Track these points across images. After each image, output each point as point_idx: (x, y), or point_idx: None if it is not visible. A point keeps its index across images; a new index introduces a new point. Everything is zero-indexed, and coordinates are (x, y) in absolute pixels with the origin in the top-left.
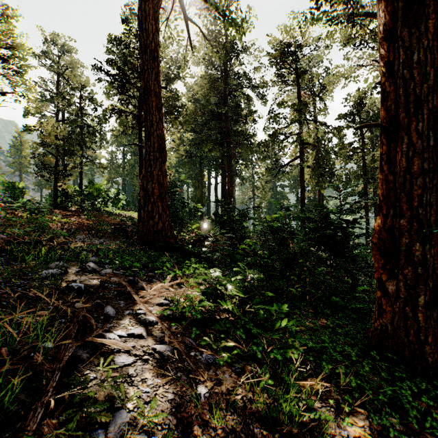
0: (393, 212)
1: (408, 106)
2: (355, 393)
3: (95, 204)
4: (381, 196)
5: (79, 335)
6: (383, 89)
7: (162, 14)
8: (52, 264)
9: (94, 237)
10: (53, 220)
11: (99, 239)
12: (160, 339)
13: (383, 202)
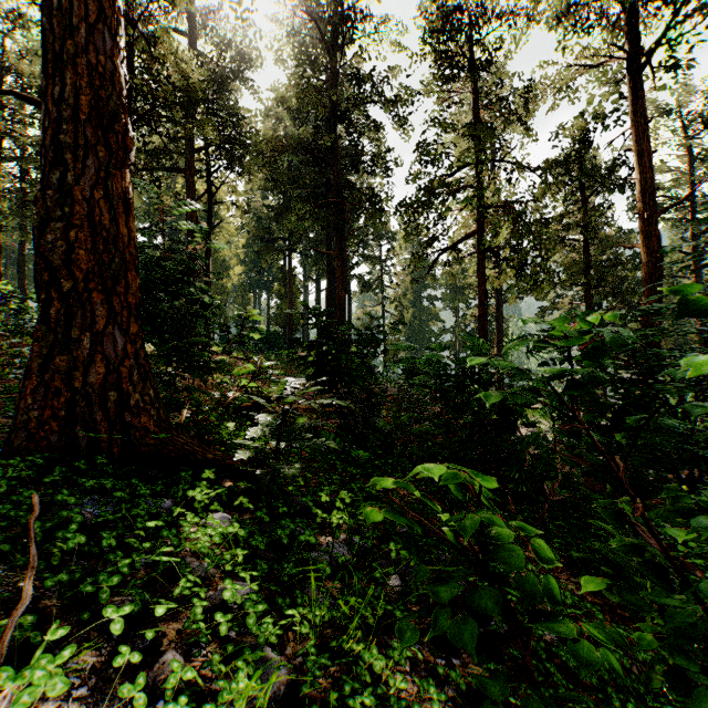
0: None
1: None
2: None
3: None
4: None
5: None
6: None
7: None
8: None
9: None
10: None
11: None
12: None
13: None
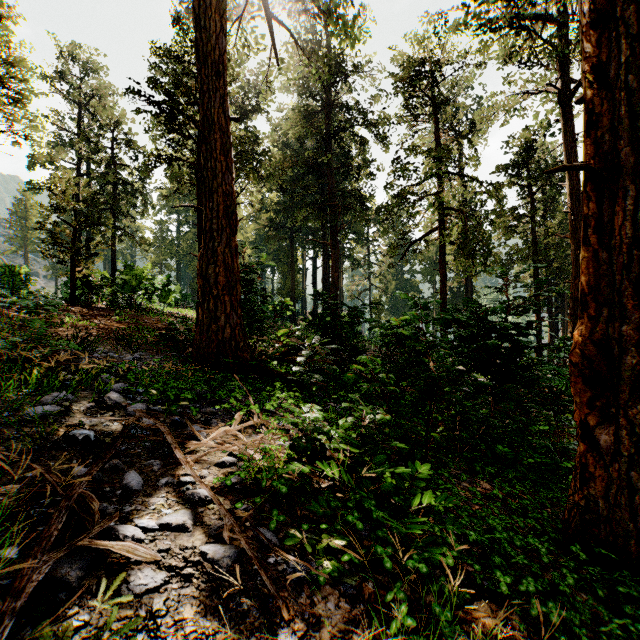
0: (606, 312)
1: (635, 135)
2: (559, 634)
3: (134, 299)
4: (586, 286)
5: (67, 534)
6: (589, 110)
7: (232, 10)
8: (47, 396)
9: (126, 350)
10: (65, 322)
11: (133, 352)
12: (216, 531)
13: (589, 297)
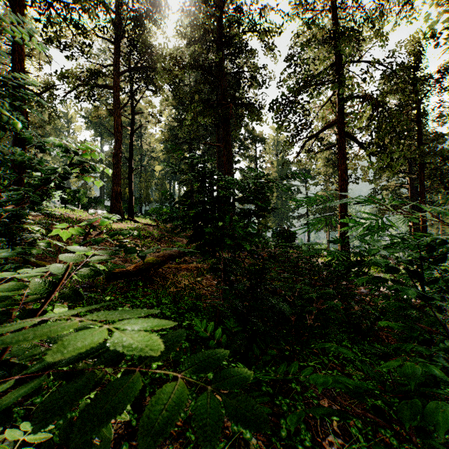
0: None
1: None
2: None
3: None
4: None
5: None
6: None
7: None
8: None
9: None
10: None
11: None
12: None
13: None
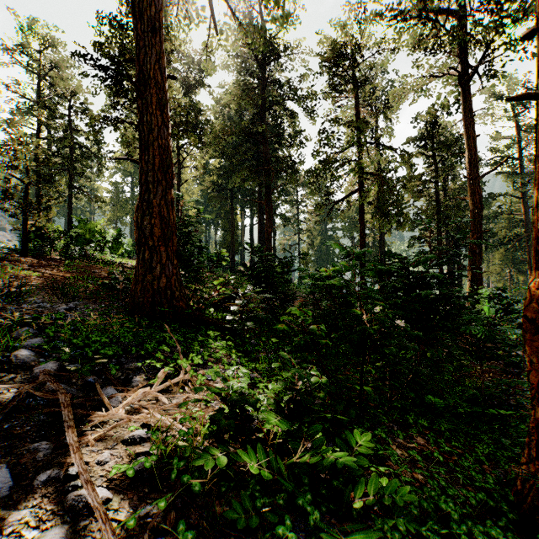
0: None
1: None
2: None
3: (86, 251)
4: None
5: None
6: None
7: None
8: None
9: (63, 299)
10: (7, 272)
11: (69, 302)
12: None
13: None
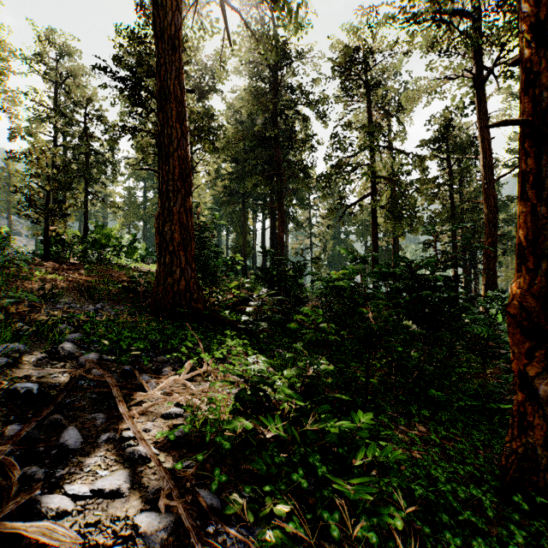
0: (545, 265)
1: None
2: None
3: (103, 255)
4: (523, 240)
5: None
6: (526, 69)
7: None
8: None
9: (89, 301)
10: (35, 276)
11: (96, 303)
12: (154, 495)
13: (527, 250)
